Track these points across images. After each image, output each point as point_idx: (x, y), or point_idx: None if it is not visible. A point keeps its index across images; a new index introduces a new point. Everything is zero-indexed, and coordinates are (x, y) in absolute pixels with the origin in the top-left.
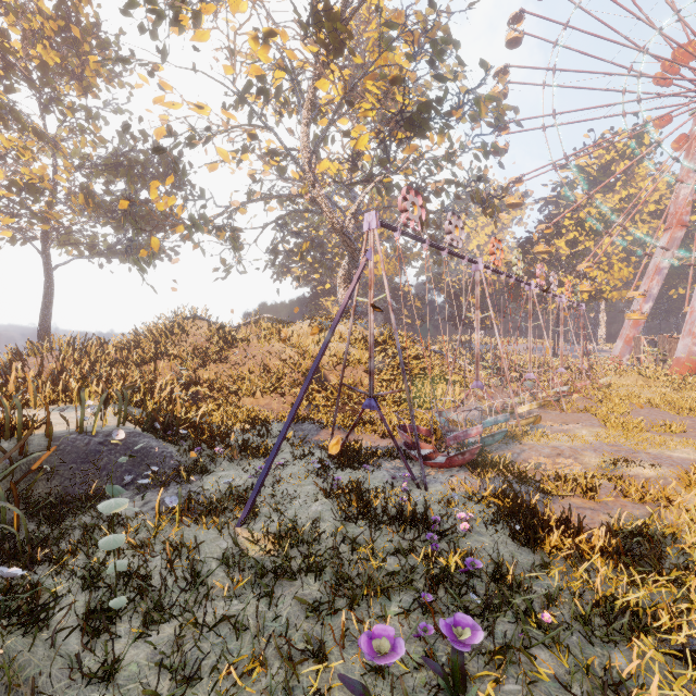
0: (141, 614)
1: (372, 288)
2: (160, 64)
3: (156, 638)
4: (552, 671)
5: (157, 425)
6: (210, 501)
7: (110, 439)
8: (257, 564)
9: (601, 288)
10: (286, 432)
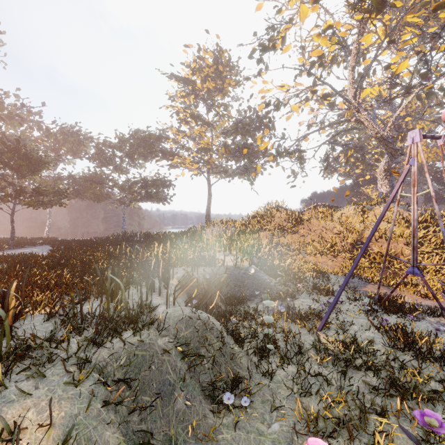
0: (278, 356)
1: (415, 186)
2: (263, 73)
3: (286, 370)
4: None
5: (266, 268)
6: (300, 313)
7: (247, 272)
8: (334, 353)
9: None
10: (347, 282)
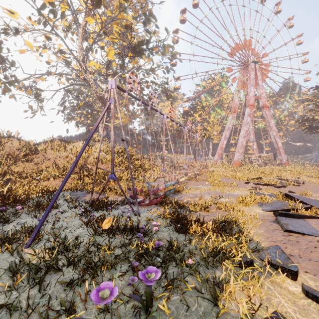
0: None
1: (113, 118)
2: None
3: None
4: (192, 285)
5: None
6: (6, 236)
7: None
8: (33, 267)
9: (210, 134)
10: (60, 191)
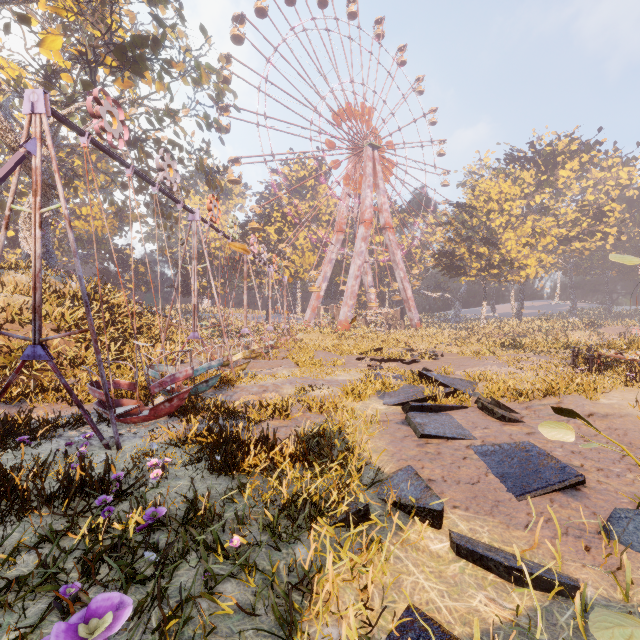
0: None
1: (38, 194)
2: None
3: None
4: (236, 602)
5: None
6: None
7: None
8: None
9: (298, 269)
10: None
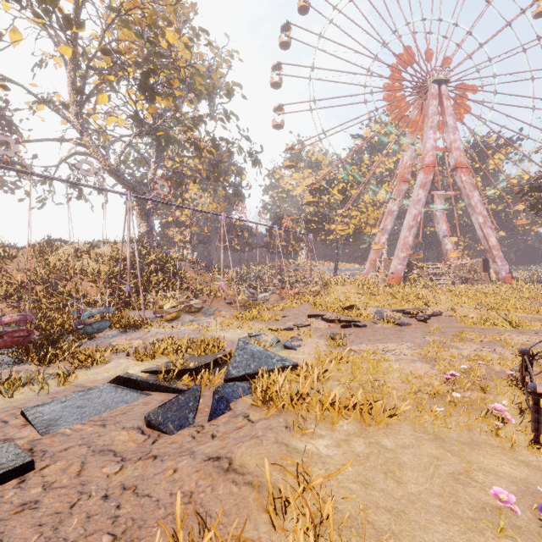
0: None
1: None
2: None
3: None
4: None
5: None
6: None
7: None
8: None
9: (360, 225)
10: None
